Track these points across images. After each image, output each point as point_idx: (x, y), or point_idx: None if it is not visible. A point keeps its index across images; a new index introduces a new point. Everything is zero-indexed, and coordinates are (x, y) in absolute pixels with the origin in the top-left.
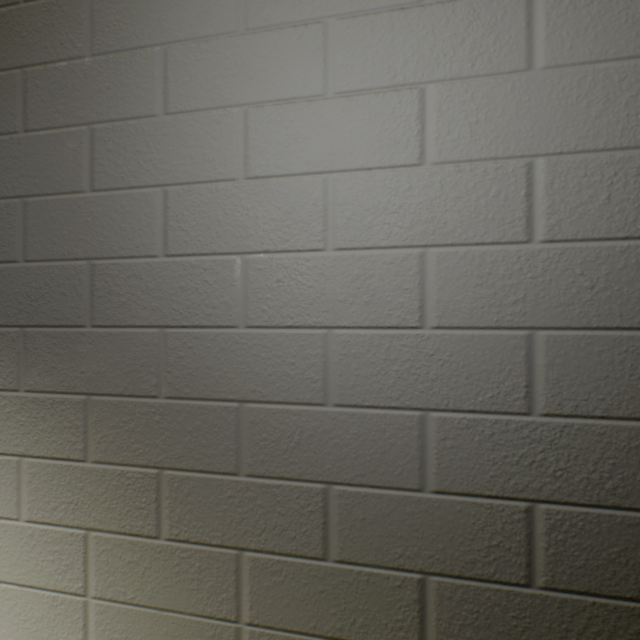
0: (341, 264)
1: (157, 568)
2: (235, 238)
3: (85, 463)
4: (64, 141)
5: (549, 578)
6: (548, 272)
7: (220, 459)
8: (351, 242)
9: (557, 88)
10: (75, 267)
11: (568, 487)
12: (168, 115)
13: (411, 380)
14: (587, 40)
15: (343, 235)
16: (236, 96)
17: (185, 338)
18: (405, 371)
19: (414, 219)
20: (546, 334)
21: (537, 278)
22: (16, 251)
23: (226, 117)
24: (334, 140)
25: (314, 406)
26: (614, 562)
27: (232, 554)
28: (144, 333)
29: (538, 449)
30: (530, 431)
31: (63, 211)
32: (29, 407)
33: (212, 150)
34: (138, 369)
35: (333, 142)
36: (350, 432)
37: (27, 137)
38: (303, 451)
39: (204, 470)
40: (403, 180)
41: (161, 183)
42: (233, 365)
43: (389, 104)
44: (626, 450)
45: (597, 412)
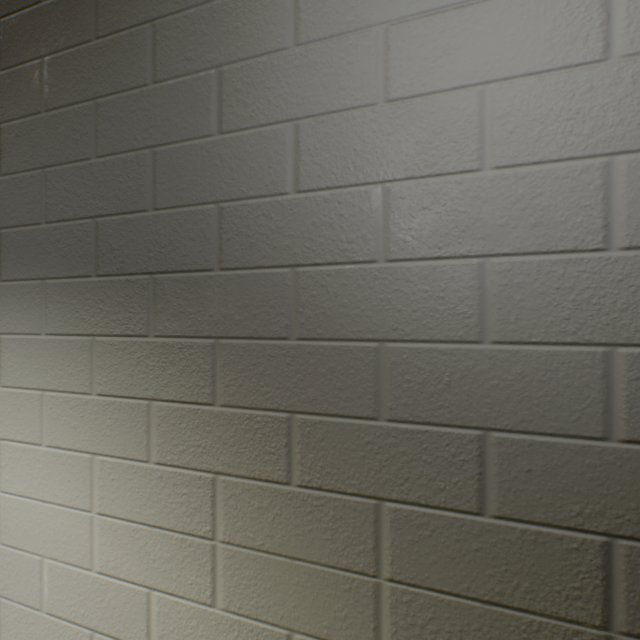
0: (501, 184)
1: (287, 515)
2: (373, 167)
3: (213, 407)
4: (192, 87)
5: None
6: None
7: (356, 403)
8: (513, 158)
9: None
10: (203, 211)
11: None
12: (299, 46)
13: (592, 311)
14: None
15: (503, 151)
16: (375, 15)
17: (317, 276)
18: (584, 301)
19: (596, 124)
20: None
21: None
22: (145, 201)
23: (363, 39)
24: (492, 46)
25: (467, 344)
26: None
27: (370, 504)
28: (273, 273)
29: None
30: None
31: (191, 157)
32: (158, 352)
33: (347, 76)
34: (267, 311)
35: (491, 49)
36: (512, 372)
37: (156, 88)
38: (453, 394)
39: (338, 414)
40: (581, 81)
41: (292, 118)
42: (371, 302)
43: None
44: None
45: None
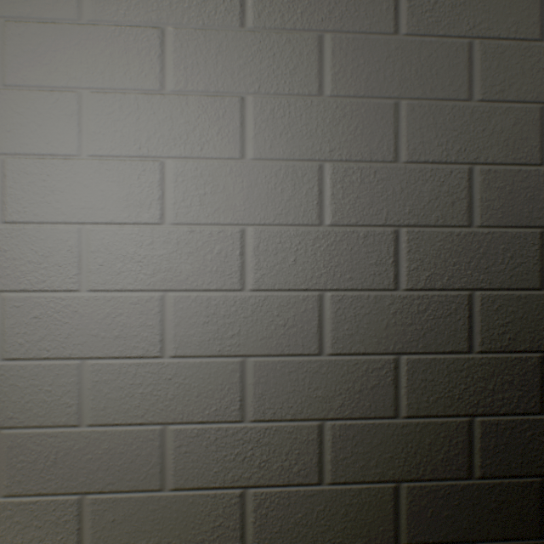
0: (94, 303)
1: None
2: None
3: None
4: None
5: (256, 543)
6: (256, 313)
7: None
8: (103, 285)
9: (262, 175)
10: None
11: (269, 474)
12: None
13: (154, 400)
14: (282, 143)
15: (96, 278)
16: None
17: None
18: (149, 393)
19: (156, 268)
20: (254, 360)
21: (248, 317)
22: None
23: None
24: (88, 196)
25: (70, 427)
26: (299, 524)
27: None
28: None
29: (249, 447)
30: (243, 434)
31: None
32: None
33: None
34: None
35: (87, 197)
36: (102, 447)
37: None
38: (59, 468)
39: None
40: (147, 235)
41: None
42: None
43: (136, 171)
44: (307, 442)
45: (288, 416)
